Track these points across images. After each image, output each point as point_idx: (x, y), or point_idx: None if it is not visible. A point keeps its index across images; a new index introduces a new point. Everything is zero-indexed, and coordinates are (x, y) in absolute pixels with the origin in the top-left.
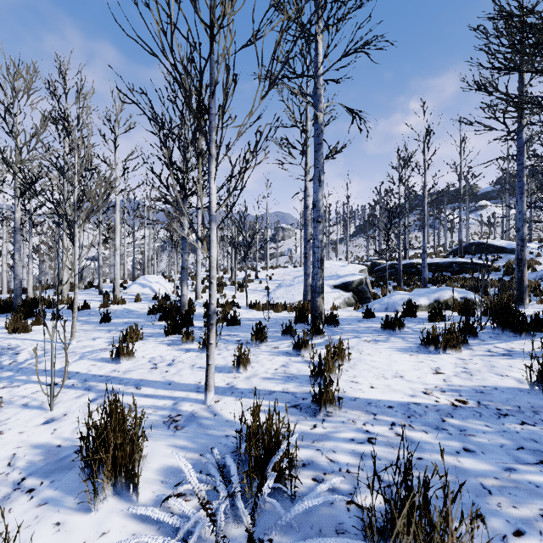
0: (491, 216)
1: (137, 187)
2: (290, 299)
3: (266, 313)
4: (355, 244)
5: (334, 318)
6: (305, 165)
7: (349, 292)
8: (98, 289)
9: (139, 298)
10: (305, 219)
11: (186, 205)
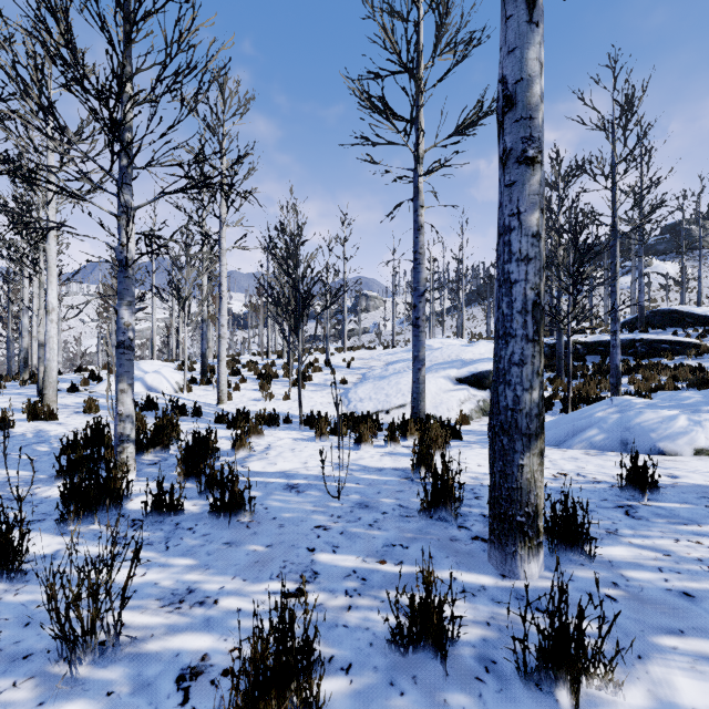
0: (659, 277)
1: (92, 191)
2: (383, 402)
3: (337, 452)
4: (467, 317)
5: (578, 525)
6: (414, 146)
7: (485, 389)
8: (37, 387)
9: (93, 405)
10: (416, 251)
11: (128, 183)
